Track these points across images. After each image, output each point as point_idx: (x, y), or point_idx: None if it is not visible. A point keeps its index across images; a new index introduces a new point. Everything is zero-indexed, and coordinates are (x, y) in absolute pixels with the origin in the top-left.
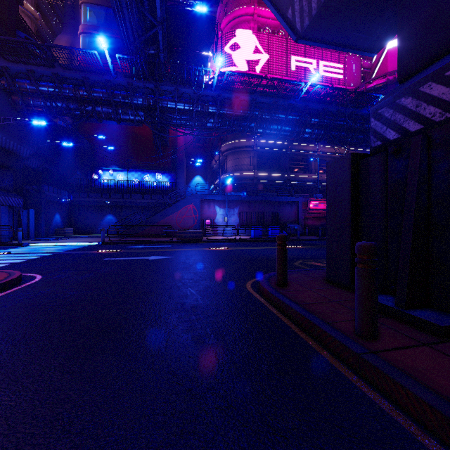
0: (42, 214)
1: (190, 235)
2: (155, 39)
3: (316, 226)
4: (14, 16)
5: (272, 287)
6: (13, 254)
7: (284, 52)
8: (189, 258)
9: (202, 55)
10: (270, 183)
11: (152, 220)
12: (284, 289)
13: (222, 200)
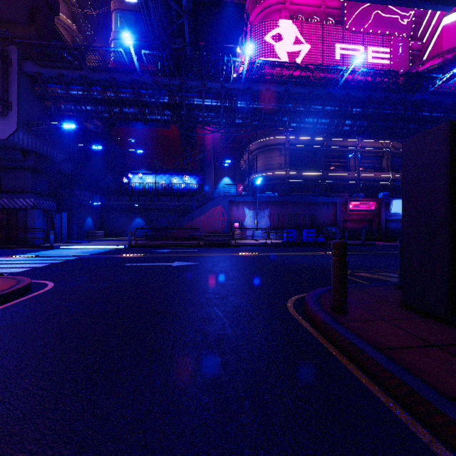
0: (74, 217)
1: (218, 238)
2: (180, 32)
3: (356, 229)
4: (50, 26)
5: (326, 312)
6: (40, 258)
7: (319, 39)
8: (216, 265)
9: (230, 48)
10: (303, 182)
11: (179, 223)
12: (345, 317)
13: (251, 201)
